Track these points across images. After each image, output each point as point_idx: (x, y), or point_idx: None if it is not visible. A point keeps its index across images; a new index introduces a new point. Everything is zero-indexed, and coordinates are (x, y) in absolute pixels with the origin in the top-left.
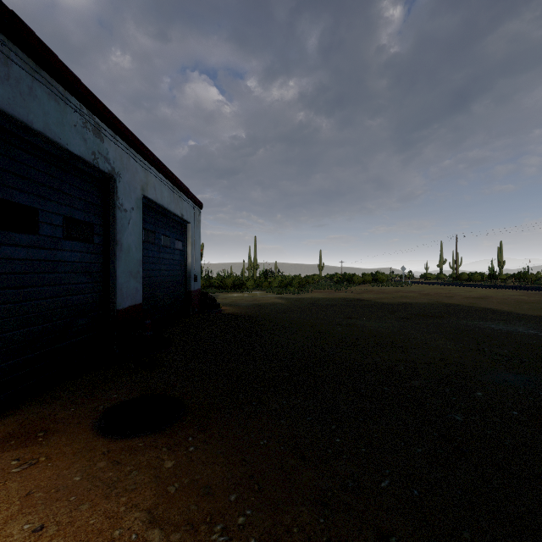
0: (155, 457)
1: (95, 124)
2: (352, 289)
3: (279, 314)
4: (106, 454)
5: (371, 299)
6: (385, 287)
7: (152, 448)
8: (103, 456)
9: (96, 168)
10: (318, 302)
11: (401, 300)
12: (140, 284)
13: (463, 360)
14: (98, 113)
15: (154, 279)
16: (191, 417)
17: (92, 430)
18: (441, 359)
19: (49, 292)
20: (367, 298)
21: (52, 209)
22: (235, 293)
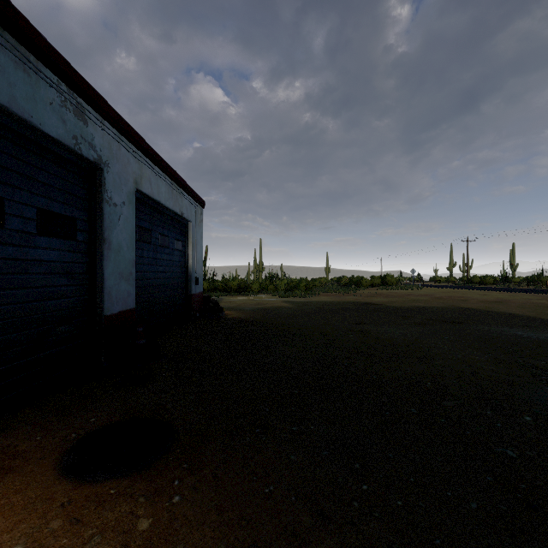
0: (127, 513)
1: (77, 105)
2: (361, 292)
3: (286, 319)
4: (65, 507)
5: (381, 303)
6: (395, 290)
7: (126, 497)
8: (61, 509)
9: (79, 154)
10: (327, 306)
11: (414, 304)
12: (132, 287)
13: (497, 374)
14: (80, 92)
15: (150, 282)
16: (181, 449)
17: (56, 469)
18: (472, 373)
19: (19, 296)
20: (377, 302)
21: (23, 199)
22: (240, 296)
